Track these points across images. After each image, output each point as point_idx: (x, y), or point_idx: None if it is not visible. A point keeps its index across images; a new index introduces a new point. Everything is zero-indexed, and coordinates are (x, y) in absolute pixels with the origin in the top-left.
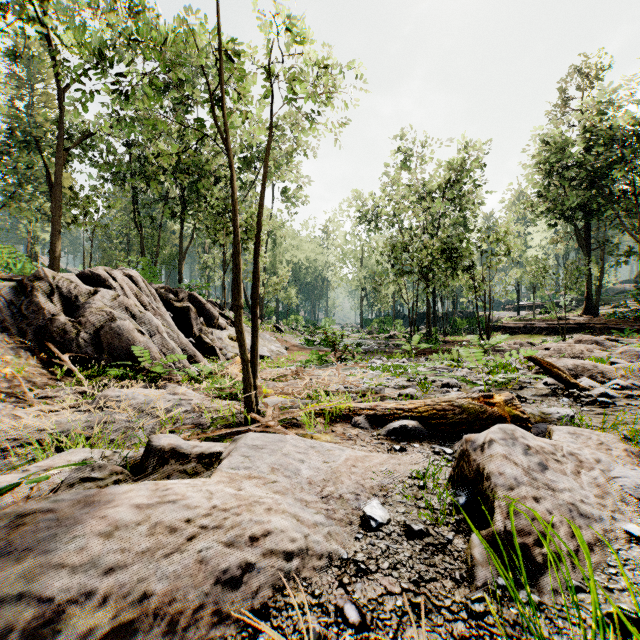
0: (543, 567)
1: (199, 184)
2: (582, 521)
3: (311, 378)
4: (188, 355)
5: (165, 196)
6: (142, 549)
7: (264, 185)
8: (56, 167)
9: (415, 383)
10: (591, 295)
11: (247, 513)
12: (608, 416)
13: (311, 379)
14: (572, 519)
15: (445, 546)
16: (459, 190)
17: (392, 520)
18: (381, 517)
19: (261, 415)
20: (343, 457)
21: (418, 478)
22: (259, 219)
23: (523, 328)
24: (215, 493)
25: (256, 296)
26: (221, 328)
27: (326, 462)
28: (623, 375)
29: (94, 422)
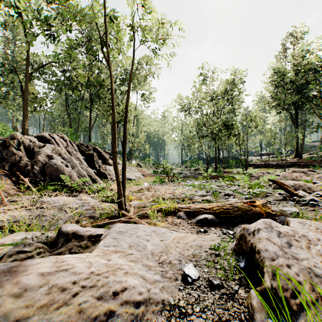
0: (297, 313)
1: (99, 91)
2: (315, 278)
3: (155, 191)
4: (92, 178)
5: (82, 98)
6: (41, 304)
7: (129, 87)
8: (25, 82)
9: (210, 193)
10: (298, 148)
11: (113, 275)
12: (316, 212)
13: (155, 191)
14: (310, 278)
15: (233, 295)
16: (231, 94)
17: (201, 277)
18: (194, 275)
19: (127, 211)
20: (172, 237)
21: (215, 249)
22: (126, 105)
23: (264, 165)
24: (93, 263)
25: (125, 146)
26: (110, 165)
27: (162, 240)
28: (320, 189)
29: (34, 216)
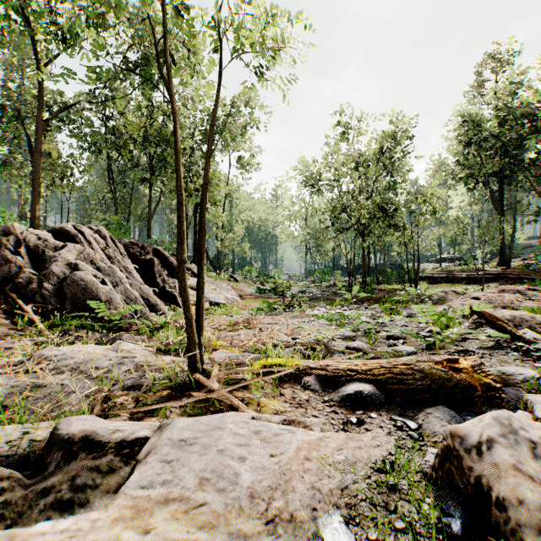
0: None
1: (165, 153)
2: None
3: (261, 328)
4: (150, 304)
5: (136, 164)
6: None
7: (211, 137)
8: (37, 136)
9: (360, 333)
10: (504, 249)
11: None
12: None
13: (261, 329)
14: None
15: None
16: (391, 158)
17: None
18: None
19: (207, 372)
20: (294, 445)
21: (385, 472)
22: (206, 171)
23: (446, 278)
24: None
25: (202, 250)
26: None
27: (273, 455)
28: None
29: (22, 387)
